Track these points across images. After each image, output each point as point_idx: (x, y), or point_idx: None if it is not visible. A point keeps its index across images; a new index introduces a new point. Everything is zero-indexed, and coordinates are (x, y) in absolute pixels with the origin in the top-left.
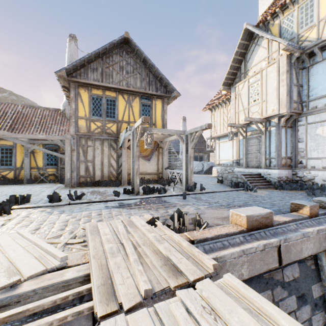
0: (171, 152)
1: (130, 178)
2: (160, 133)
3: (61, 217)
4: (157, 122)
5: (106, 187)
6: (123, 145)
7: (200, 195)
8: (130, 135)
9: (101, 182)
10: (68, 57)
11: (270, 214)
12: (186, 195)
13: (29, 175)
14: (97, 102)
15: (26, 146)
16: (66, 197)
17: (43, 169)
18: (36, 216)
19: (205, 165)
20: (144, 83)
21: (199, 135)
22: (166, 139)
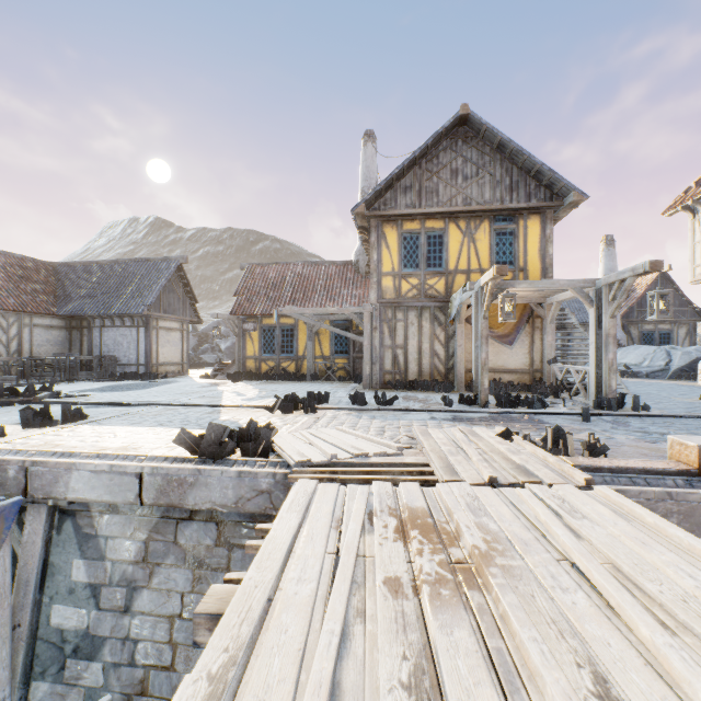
0: (566, 324)
1: (471, 379)
2: (532, 289)
3: (374, 423)
4: (528, 264)
5: (427, 392)
6: (456, 316)
7: (631, 419)
8: (470, 298)
9: (417, 383)
10: (362, 173)
11: None
12: (592, 416)
13: (313, 368)
14: (410, 243)
15: (310, 325)
16: (370, 402)
17: (330, 359)
18: (344, 418)
19: (676, 356)
20: (500, 190)
21: (629, 287)
22: (551, 298)
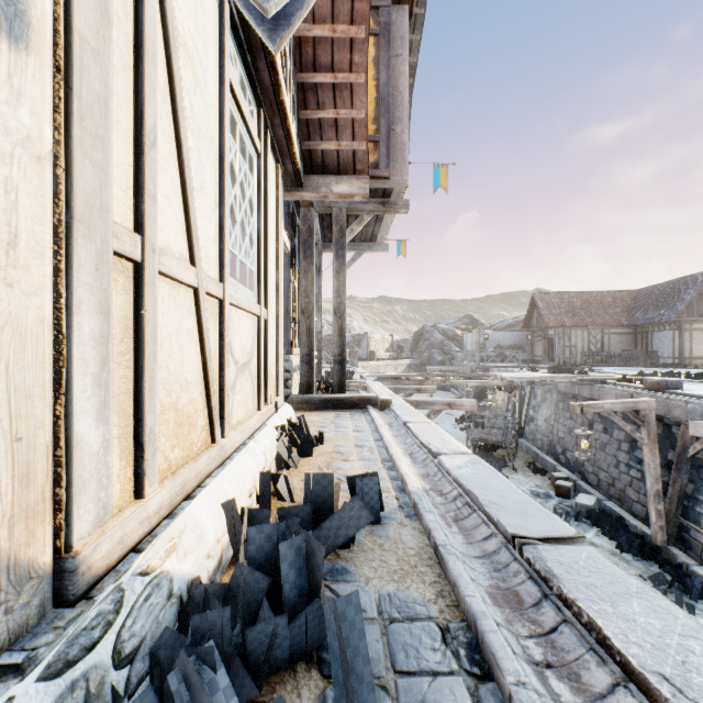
0: None
1: None
2: None
3: None
4: None
5: None
6: None
7: None
8: None
9: None
10: None
11: (661, 381)
12: None
13: None
14: None
15: None
16: None
17: None
18: None
19: None
20: None
21: None
22: None
